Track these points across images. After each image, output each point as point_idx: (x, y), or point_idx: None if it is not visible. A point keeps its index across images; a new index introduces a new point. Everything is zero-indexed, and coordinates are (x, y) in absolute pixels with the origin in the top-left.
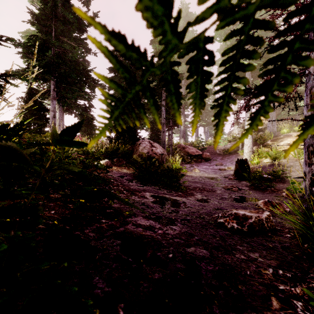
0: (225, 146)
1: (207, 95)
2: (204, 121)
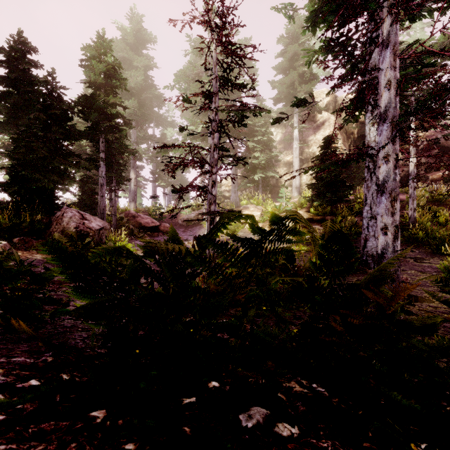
0: (188, 215)
1: (166, 151)
2: (164, 180)
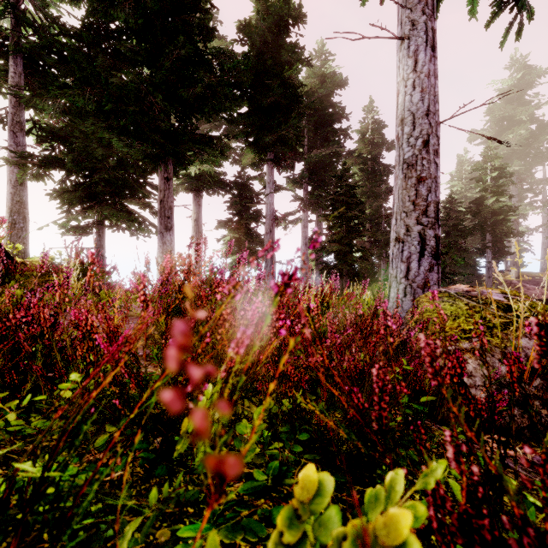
0: None
1: None
2: None
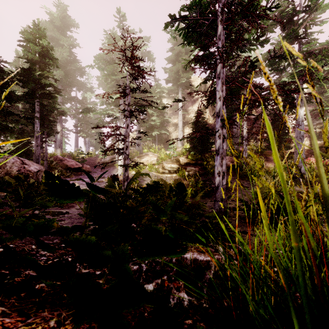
0: (105, 159)
1: (88, 112)
2: (85, 132)
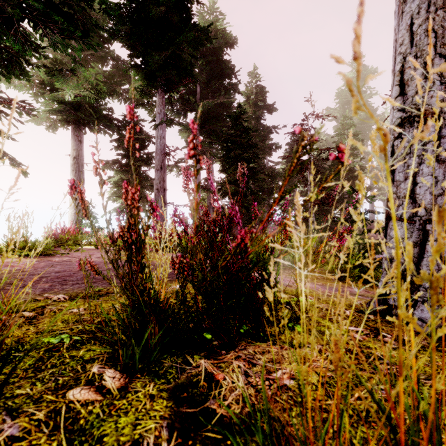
0: None
1: None
2: (384, 194)
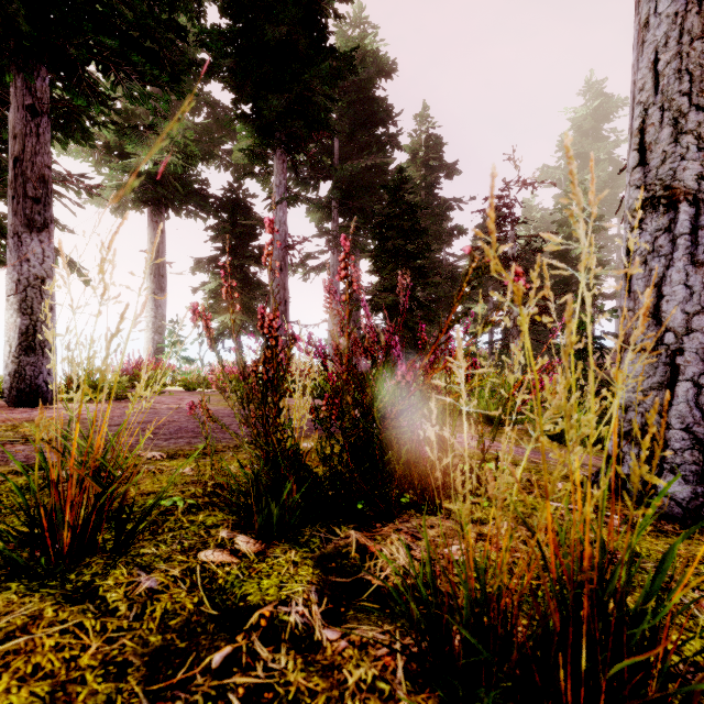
0: None
1: None
2: None
